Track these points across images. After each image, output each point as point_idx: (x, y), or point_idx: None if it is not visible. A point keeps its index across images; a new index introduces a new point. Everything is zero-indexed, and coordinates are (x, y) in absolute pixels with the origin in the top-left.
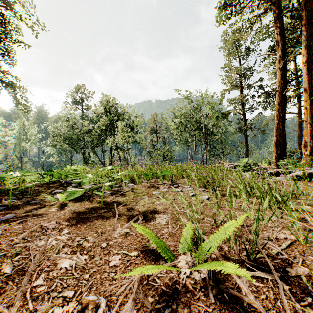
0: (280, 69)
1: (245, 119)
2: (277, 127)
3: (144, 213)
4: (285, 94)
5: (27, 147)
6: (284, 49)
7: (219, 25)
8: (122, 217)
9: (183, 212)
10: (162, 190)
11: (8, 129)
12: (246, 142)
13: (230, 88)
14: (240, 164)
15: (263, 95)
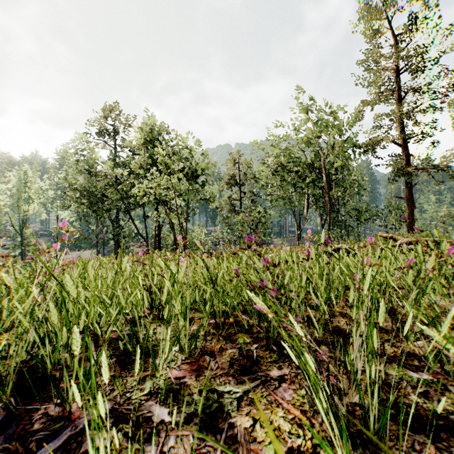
0: None
1: (407, 154)
2: None
3: None
4: None
5: (31, 211)
6: None
7: None
8: None
9: None
10: None
11: None
12: (409, 197)
13: (375, 99)
14: None
15: None
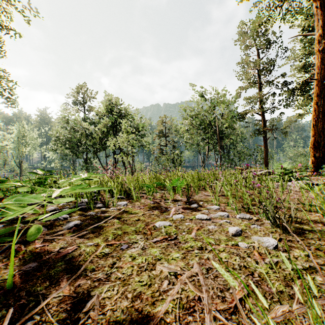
0: (319, 51)
1: (264, 120)
2: (314, 125)
3: None
4: None
5: (26, 152)
6: (324, 26)
7: (241, 1)
8: None
9: None
10: (173, 216)
11: (6, 133)
12: (265, 145)
13: (247, 86)
14: (279, 170)
15: (286, 91)
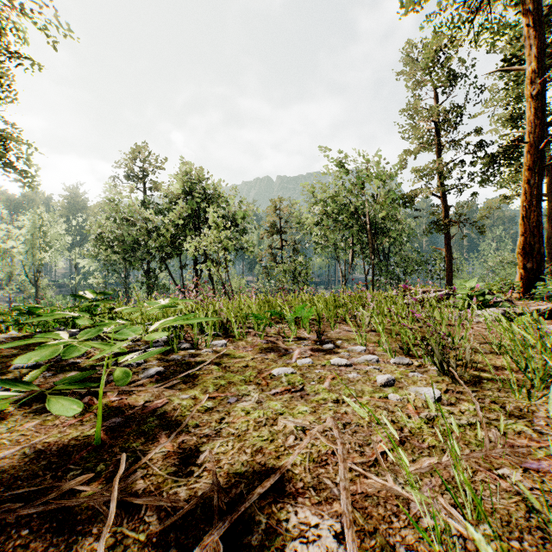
0: (532, 97)
1: (445, 206)
2: (524, 217)
3: (237, 500)
4: (543, 149)
5: (46, 259)
6: (540, 56)
7: (406, 14)
8: (143, 527)
9: (393, 495)
10: (297, 360)
11: (11, 226)
12: (447, 248)
13: (417, 149)
14: (463, 291)
15: (482, 159)
